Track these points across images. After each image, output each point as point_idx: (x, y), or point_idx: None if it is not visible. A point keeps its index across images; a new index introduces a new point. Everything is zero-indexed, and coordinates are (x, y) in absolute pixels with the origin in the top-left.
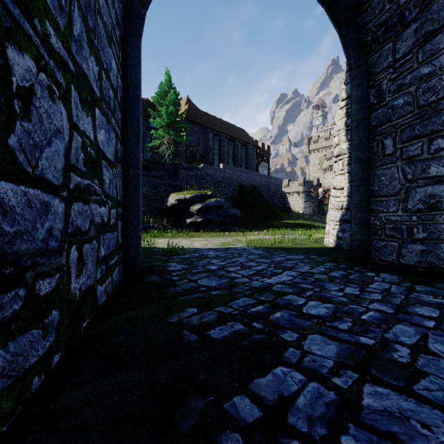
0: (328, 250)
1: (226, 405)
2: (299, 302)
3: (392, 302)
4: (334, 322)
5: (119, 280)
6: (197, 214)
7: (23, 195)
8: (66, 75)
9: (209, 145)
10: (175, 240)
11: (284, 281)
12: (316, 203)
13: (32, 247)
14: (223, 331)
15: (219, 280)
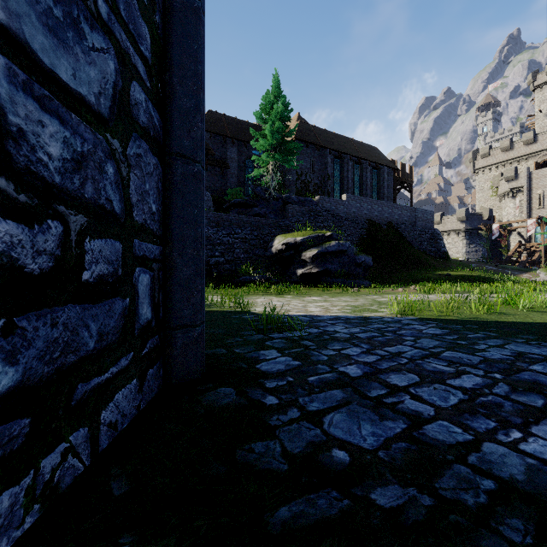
0: None
1: None
2: None
3: None
4: None
5: (153, 397)
6: (311, 263)
7: None
8: None
9: (326, 171)
10: (280, 299)
11: None
12: (487, 246)
13: None
14: None
15: (378, 423)
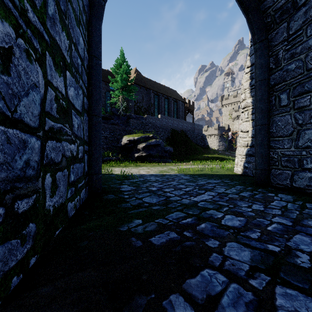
0: (237, 176)
1: (164, 302)
2: (218, 215)
3: (289, 216)
4: (246, 232)
5: (86, 198)
6: (142, 150)
7: (3, 133)
8: (42, 43)
9: (151, 101)
10: (126, 168)
11: (206, 199)
12: (227, 142)
13: (11, 175)
14: (161, 239)
15: (158, 198)
